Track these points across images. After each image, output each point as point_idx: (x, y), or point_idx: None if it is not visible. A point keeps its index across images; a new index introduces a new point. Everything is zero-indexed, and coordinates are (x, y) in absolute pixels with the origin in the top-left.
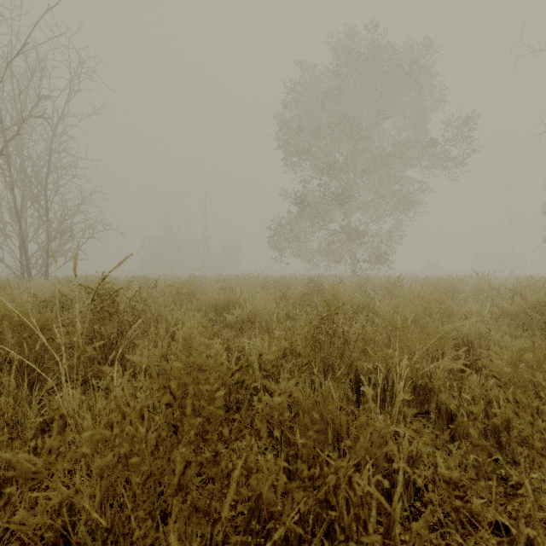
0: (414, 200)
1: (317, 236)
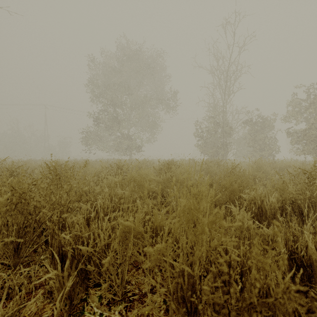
0: (157, 124)
1: (113, 139)
